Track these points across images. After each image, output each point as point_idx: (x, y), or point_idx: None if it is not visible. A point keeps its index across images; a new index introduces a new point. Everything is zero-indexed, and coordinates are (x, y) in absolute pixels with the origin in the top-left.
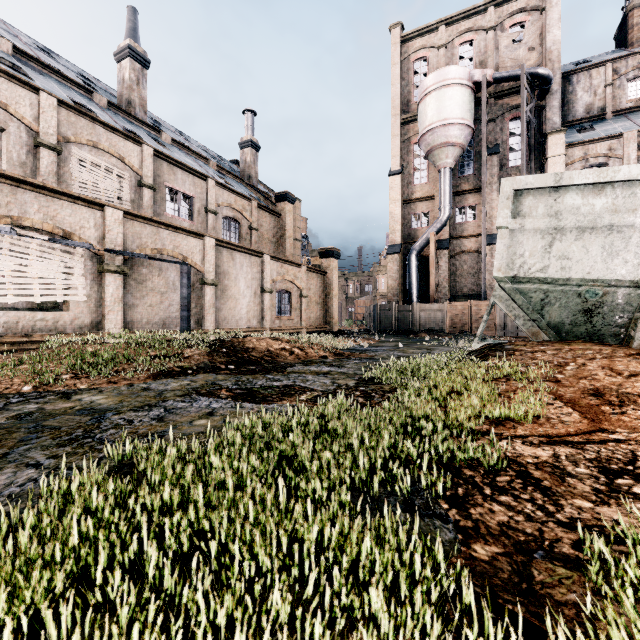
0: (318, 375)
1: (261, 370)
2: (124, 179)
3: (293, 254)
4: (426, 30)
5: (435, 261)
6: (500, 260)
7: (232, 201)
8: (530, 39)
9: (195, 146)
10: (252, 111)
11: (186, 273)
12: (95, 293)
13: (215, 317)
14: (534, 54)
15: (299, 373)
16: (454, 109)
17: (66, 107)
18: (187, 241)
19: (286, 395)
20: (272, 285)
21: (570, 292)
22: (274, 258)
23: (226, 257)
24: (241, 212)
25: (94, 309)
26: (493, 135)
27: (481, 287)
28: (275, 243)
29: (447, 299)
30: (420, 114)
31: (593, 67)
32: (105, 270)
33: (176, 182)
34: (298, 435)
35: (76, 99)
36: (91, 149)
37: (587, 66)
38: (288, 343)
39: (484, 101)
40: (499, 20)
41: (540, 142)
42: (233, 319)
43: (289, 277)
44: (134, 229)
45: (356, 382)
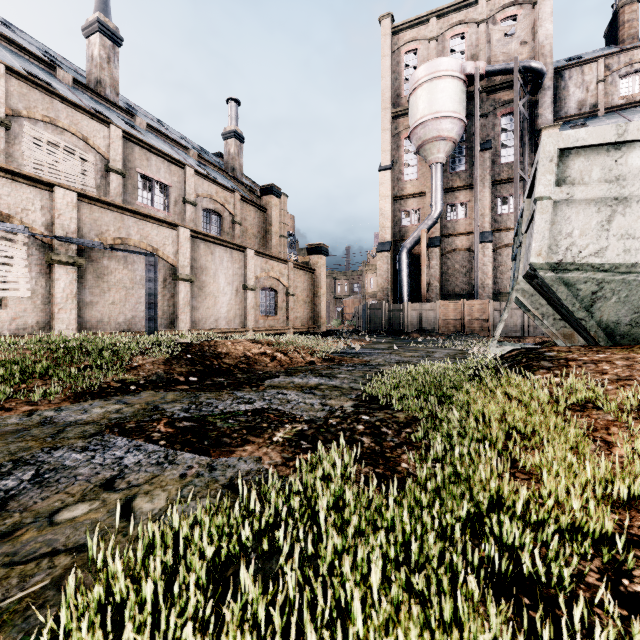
0: (303, 391)
1: (230, 383)
2: (88, 162)
3: (280, 251)
4: (417, 22)
5: (426, 259)
6: (540, 241)
7: (213, 192)
8: (522, 33)
9: (175, 135)
10: (236, 100)
11: (152, 265)
12: (42, 288)
13: (191, 316)
14: (526, 48)
15: (279, 388)
16: (446, 102)
17: (16, 76)
18: (158, 231)
19: (253, 432)
20: (256, 282)
21: (634, 282)
22: (258, 253)
23: (204, 250)
24: (223, 204)
25: (41, 307)
26: (485, 130)
27: (473, 286)
28: (260, 239)
29: (438, 298)
30: (411, 107)
31: (585, 63)
32: (54, 261)
33: (149, 169)
34: (255, 558)
35: (33, 72)
36: (48, 126)
37: (579, 62)
38: (270, 346)
39: (477, 94)
40: (491, 13)
41: (532, 138)
42: (212, 319)
43: (274, 274)
44: (92, 215)
45: (355, 404)
